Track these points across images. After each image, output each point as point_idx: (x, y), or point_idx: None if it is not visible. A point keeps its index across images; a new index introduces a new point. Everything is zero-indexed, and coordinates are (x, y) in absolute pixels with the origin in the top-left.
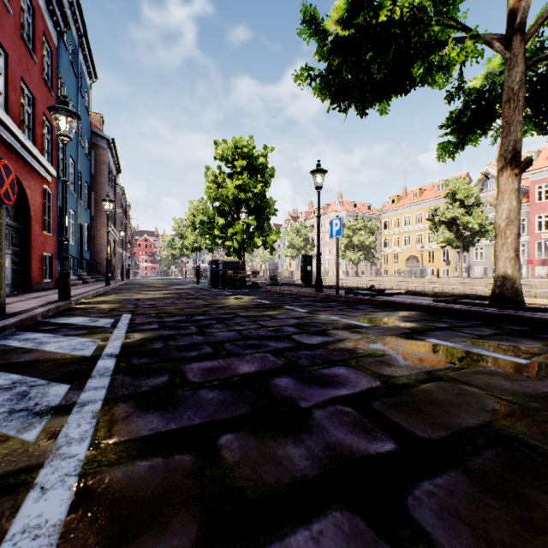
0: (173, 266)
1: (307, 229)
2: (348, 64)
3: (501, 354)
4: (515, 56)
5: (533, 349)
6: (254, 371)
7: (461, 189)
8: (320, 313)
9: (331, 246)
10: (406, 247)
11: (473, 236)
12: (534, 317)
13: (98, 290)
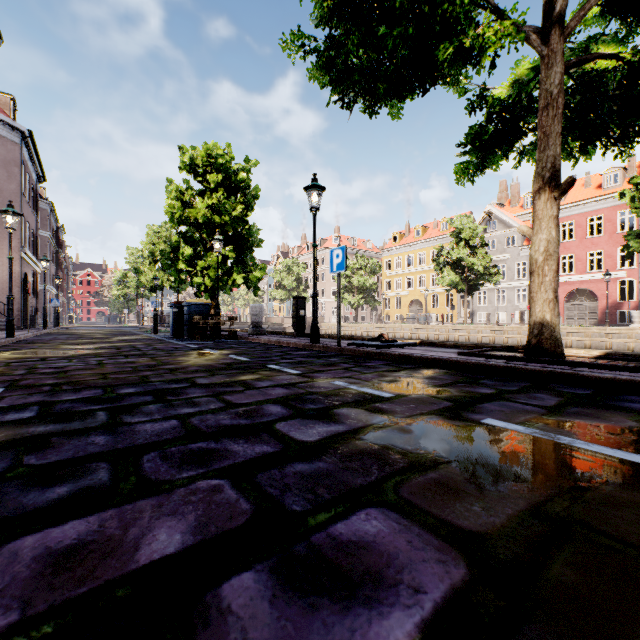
0: (126, 310)
1: (300, 266)
2: (355, 34)
3: (604, 445)
4: (554, 54)
5: (636, 432)
6: (179, 548)
7: (466, 228)
8: (319, 376)
9: (328, 287)
10: (409, 290)
11: (477, 279)
12: (592, 375)
13: None
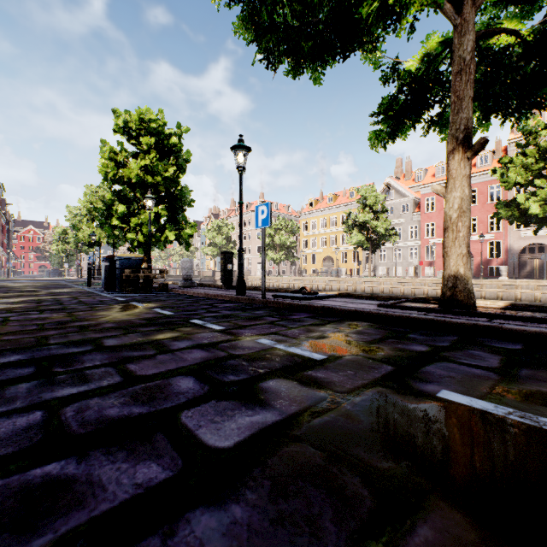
0: (66, 264)
1: (229, 227)
2: None
3: None
4: (467, 22)
5: None
6: None
7: (370, 196)
8: (244, 333)
9: (254, 245)
10: (323, 248)
11: (379, 239)
12: (517, 328)
13: None
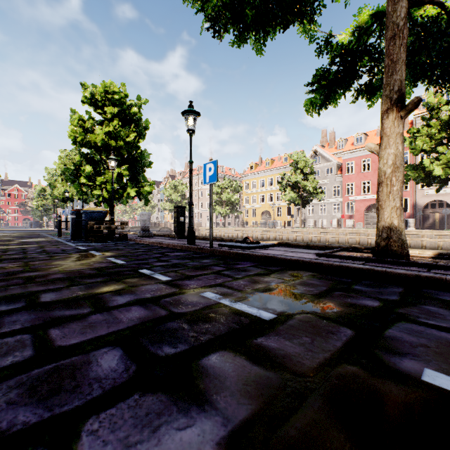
0: (45, 217)
1: (184, 186)
2: None
3: None
4: None
5: None
6: None
7: (301, 160)
8: (189, 284)
9: (204, 201)
10: (261, 204)
11: (309, 196)
12: None
13: None
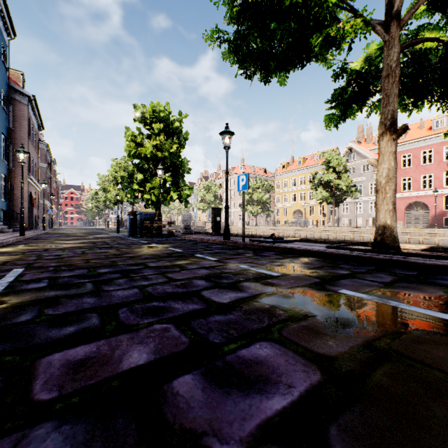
0: (97, 217)
1: (216, 186)
2: (255, 29)
3: (420, 307)
4: (393, 39)
5: (443, 299)
6: (146, 361)
7: (333, 159)
8: (230, 262)
9: (236, 201)
10: (293, 203)
11: (342, 195)
12: (418, 262)
13: (5, 240)
